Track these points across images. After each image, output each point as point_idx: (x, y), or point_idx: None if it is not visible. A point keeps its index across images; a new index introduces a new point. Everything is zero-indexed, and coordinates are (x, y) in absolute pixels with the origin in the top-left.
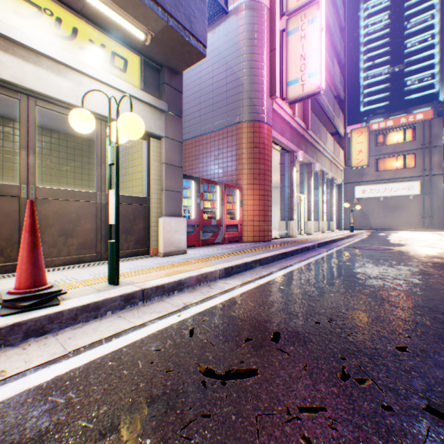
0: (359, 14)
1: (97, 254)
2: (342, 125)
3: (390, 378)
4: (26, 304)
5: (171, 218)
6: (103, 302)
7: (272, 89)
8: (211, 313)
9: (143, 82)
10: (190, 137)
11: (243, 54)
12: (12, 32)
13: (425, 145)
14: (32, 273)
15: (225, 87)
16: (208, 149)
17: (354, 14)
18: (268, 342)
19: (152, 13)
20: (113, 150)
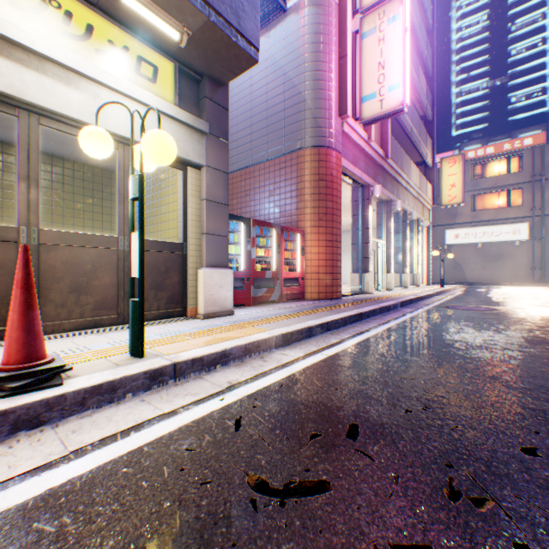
0: (450, 14)
1: (119, 316)
2: (430, 152)
3: (520, 498)
4: (15, 386)
5: (213, 270)
6: (120, 381)
7: (342, 107)
8: (264, 397)
9: (179, 96)
10: (239, 168)
11: (305, 62)
12: (6, 29)
13: (535, 177)
14: (26, 343)
15: (282, 105)
16: (261, 183)
17: (444, 15)
18: (342, 439)
19: (189, 5)
20: (136, 181)
